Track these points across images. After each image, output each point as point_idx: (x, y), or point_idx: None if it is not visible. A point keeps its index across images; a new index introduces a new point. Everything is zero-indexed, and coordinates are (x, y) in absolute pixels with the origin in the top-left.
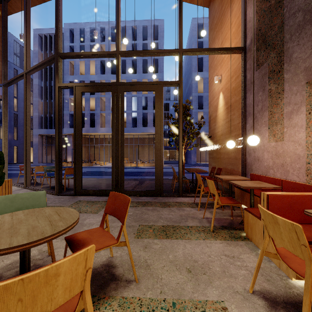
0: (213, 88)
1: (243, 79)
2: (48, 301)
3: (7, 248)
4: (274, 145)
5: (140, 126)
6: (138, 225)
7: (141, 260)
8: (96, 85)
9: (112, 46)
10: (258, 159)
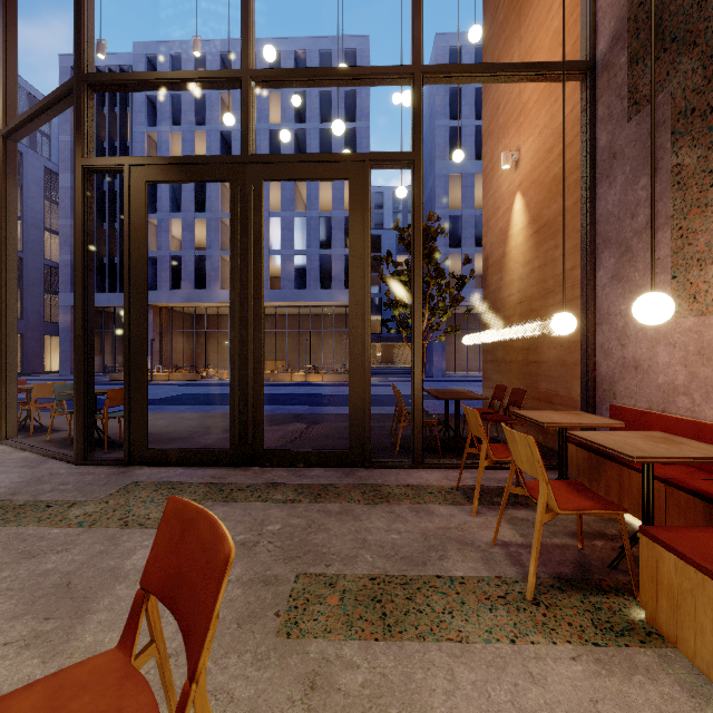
0: (495, 185)
1: (585, 148)
2: None
3: None
4: (694, 324)
5: (314, 288)
6: (293, 576)
7: None
8: (188, 163)
9: None
10: (635, 366)
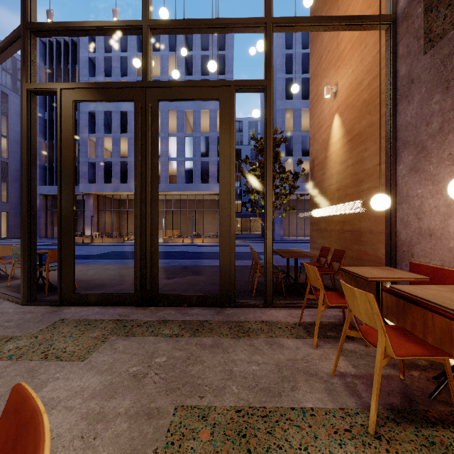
0: (319, 111)
1: (389, 77)
2: None
3: None
4: None
5: (198, 182)
6: (172, 408)
7: None
8: (103, 87)
9: (155, 58)
10: (429, 234)
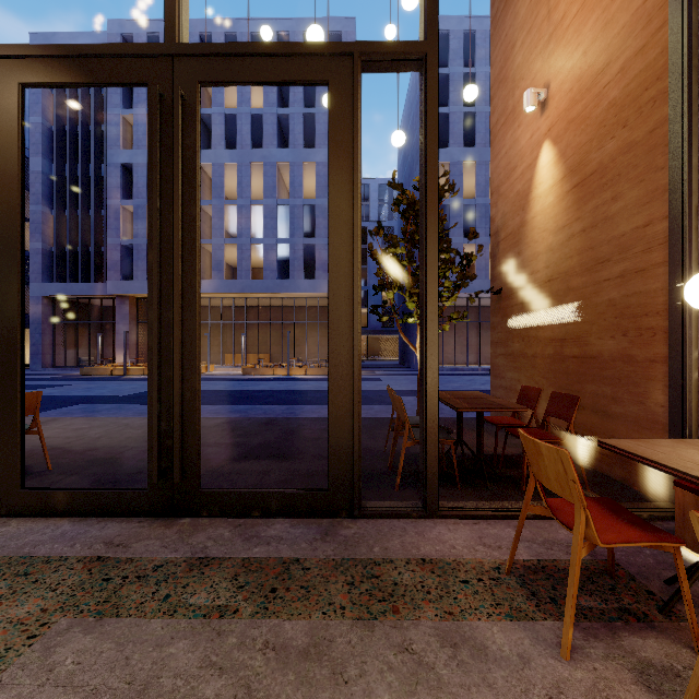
0: (509, 142)
1: (679, 40)
2: None
3: None
4: None
5: (298, 278)
6: None
7: None
8: (83, 55)
9: None
10: None
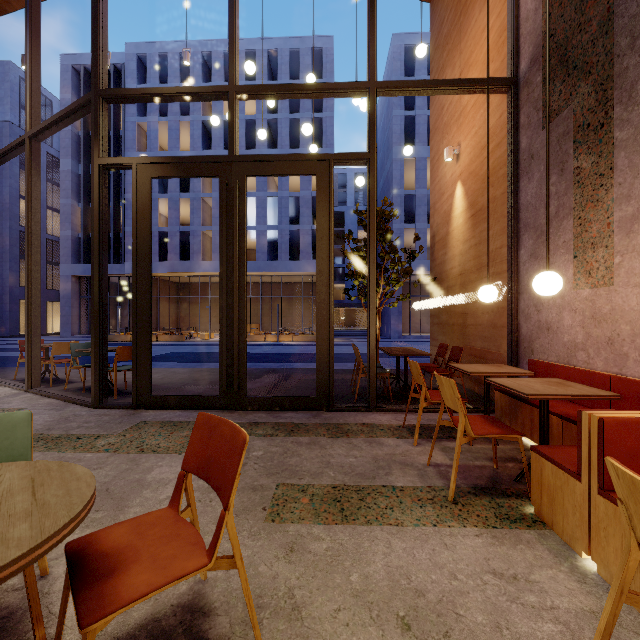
0: (440, 174)
1: (510, 149)
2: None
3: None
4: (589, 294)
5: (285, 259)
6: (274, 485)
7: (278, 590)
8: (184, 162)
9: None
10: (547, 328)
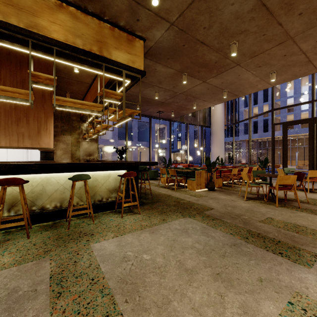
0: None
1: None
2: (316, 175)
3: (304, 171)
4: None
5: None
6: None
7: None
8: (297, 121)
9: None
10: None
